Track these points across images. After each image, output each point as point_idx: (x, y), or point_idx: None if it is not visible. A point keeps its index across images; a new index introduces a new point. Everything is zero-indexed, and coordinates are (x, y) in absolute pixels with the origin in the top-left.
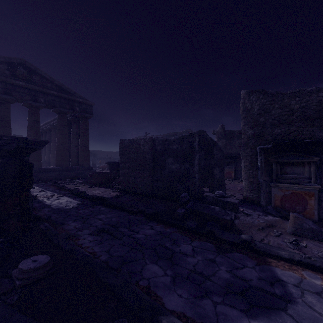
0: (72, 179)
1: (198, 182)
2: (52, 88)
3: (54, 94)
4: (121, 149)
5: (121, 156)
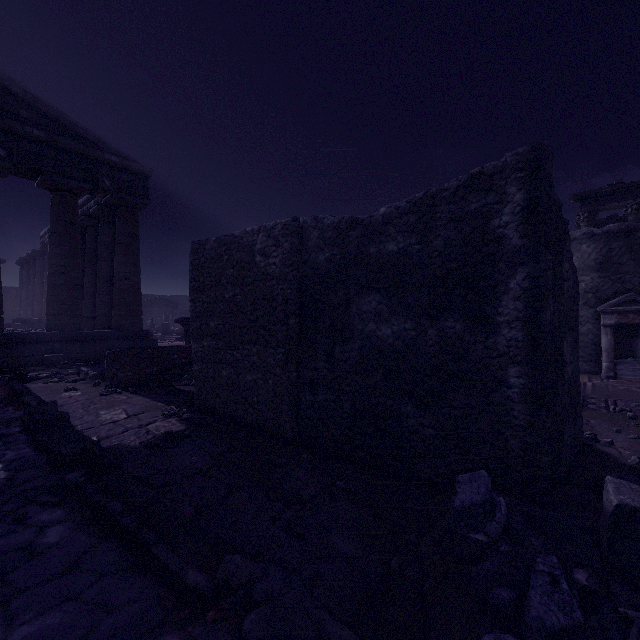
0: (88, 364)
1: (525, 410)
2: (34, 121)
3: (36, 137)
4: (196, 271)
5: (194, 296)
